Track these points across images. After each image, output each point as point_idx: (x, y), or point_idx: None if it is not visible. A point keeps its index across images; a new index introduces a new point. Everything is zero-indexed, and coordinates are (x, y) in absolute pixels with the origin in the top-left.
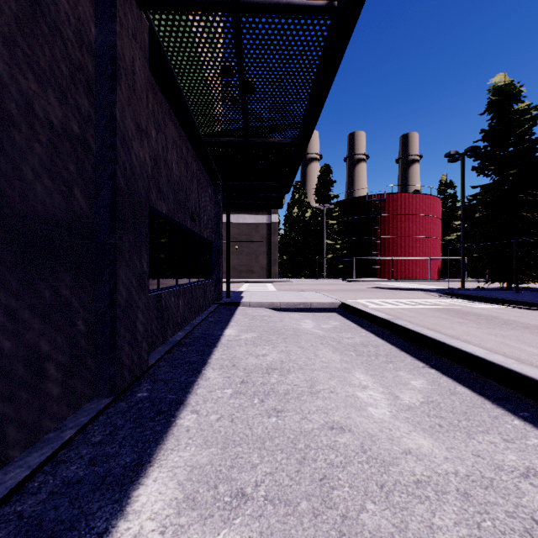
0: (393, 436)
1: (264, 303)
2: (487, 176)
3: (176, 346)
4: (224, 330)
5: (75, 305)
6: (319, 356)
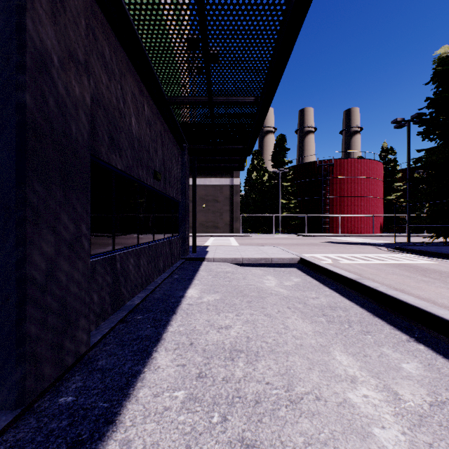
0: None
1: (227, 259)
2: (431, 141)
3: (132, 312)
4: (187, 290)
5: None
6: (289, 328)
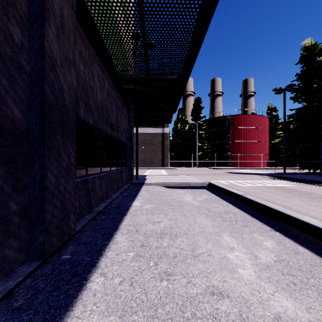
0: (263, 299)
1: (159, 183)
2: (299, 103)
3: (98, 214)
4: (133, 202)
5: (7, 191)
6: (197, 223)
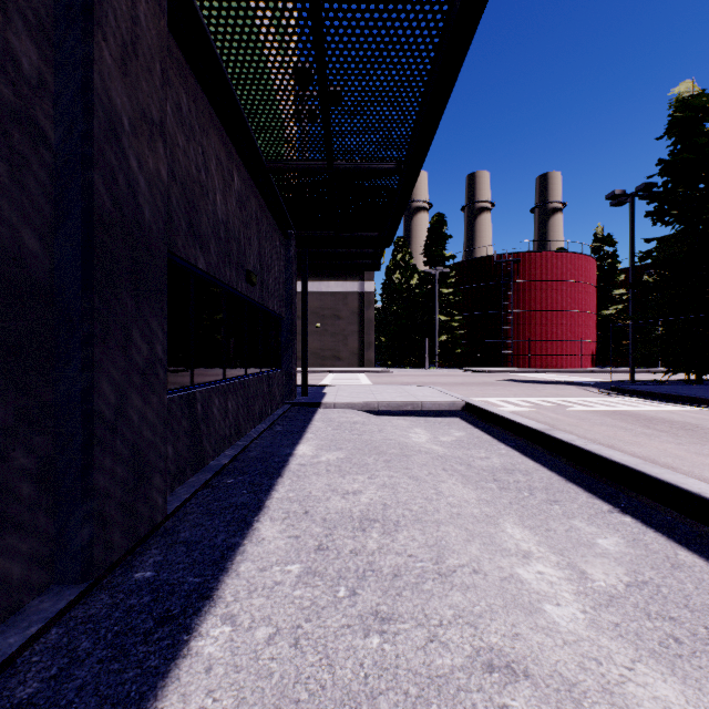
0: (609, 681)
1: (355, 404)
2: (666, 225)
3: (218, 475)
4: (296, 447)
5: (5, 422)
6: (443, 494)
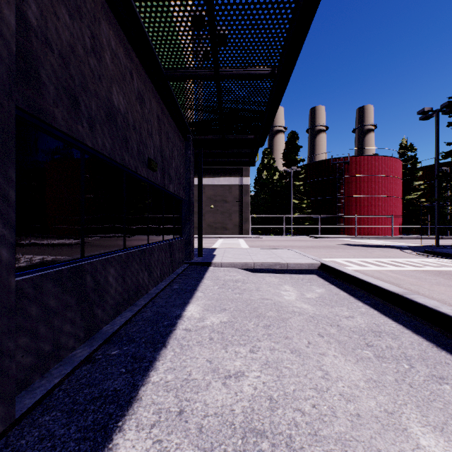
0: None
1: (237, 264)
2: None
3: (106, 343)
4: (186, 307)
5: None
6: (330, 378)
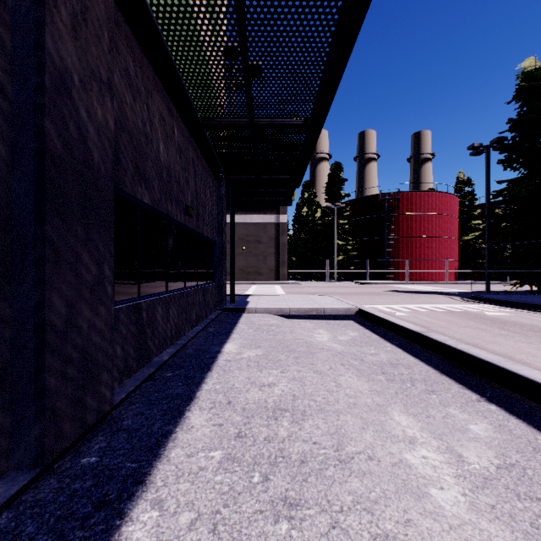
0: None
1: (272, 310)
2: (514, 170)
3: (160, 369)
4: (224, 345)
5: None
6: (341, 386)
